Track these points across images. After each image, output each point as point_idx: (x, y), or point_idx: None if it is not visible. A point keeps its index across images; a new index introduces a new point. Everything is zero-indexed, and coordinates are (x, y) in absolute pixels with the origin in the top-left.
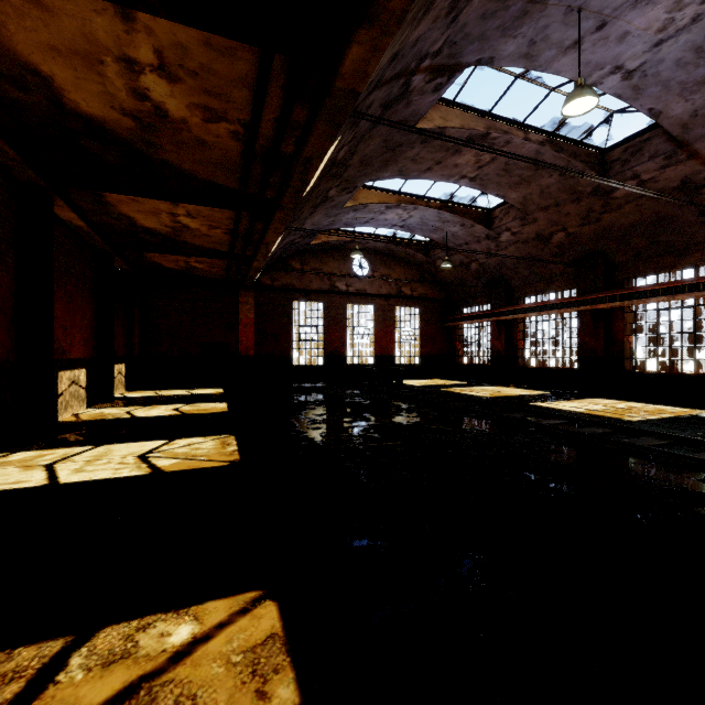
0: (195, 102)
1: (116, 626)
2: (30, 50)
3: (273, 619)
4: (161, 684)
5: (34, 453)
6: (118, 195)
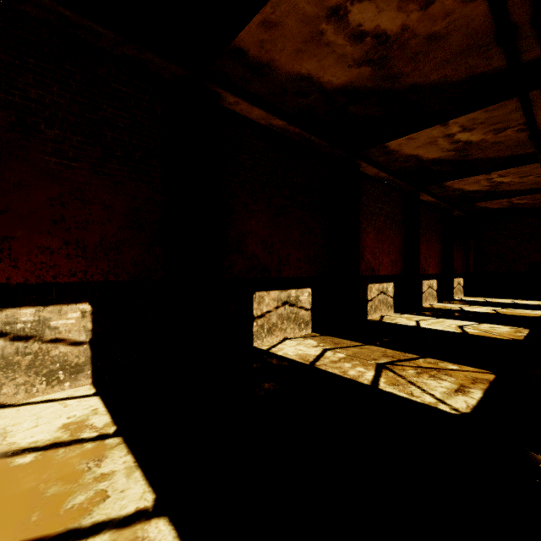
0: (486, 131)
1: (432, 359)
2: (410, 151)
3: (490, 377)
4: (442, 370)
5: (411, 316)
6: (451, 181)
